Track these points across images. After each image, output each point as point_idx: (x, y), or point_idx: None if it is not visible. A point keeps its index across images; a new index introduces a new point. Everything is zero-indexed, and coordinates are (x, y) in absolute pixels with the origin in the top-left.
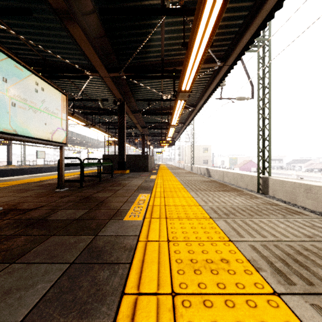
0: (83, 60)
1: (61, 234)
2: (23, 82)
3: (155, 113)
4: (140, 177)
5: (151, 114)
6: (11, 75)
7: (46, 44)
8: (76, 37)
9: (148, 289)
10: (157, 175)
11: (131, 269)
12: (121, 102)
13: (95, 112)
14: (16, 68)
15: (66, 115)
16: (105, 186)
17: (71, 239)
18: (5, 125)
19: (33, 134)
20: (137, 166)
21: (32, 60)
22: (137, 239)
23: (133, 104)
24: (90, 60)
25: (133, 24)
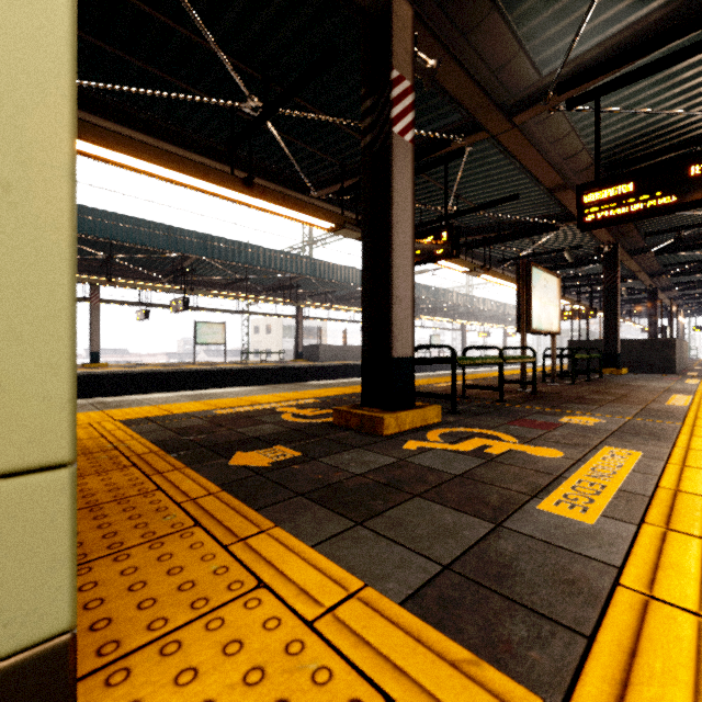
0: (554, 208)
1: (612, 403)
2: (539, 283)
3: (693, 246)
4: (659, 381)
5: (682, 250)
6: (535, 281)
7: (508, 207)
8: (563, 200)
9: (701, 418)
10: (701, 380)
11: (687, 415)
12: (610, 247)
13: (549, 266)
14: (536, 274)
15: (559, 301)
16: (606, 385)
17: (625, 405)
18: (533, 323)
19: (543, 327)
20: (645, 363)
21: (482, 226)
22: (687, 410)
23: (634, 239)
24: (572, 213)
25: (653, 149)
